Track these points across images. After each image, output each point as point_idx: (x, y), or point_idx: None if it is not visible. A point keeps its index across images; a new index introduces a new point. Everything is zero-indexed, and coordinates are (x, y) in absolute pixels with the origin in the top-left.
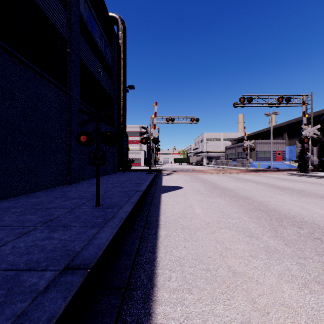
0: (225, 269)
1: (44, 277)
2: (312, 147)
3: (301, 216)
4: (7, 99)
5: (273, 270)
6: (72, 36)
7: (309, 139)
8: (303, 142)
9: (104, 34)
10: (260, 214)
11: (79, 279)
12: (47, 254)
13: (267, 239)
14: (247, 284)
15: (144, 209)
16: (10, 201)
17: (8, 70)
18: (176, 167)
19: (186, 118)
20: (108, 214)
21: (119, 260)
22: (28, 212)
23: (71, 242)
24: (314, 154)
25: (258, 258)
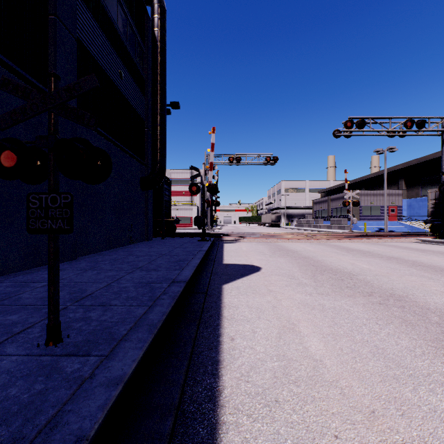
0: None
1: None
2: None
3: None
4: None
5: None
6: None
7: None
8: None
9: (129, 14)
10: None
11: None
12: None
13: None
14: None
15: (180, 342)
16: None
17: None
18: (243, 230)
19: (259, 156)
20: (50, 395)
21: None
22: None
23: None
24: None
25: None
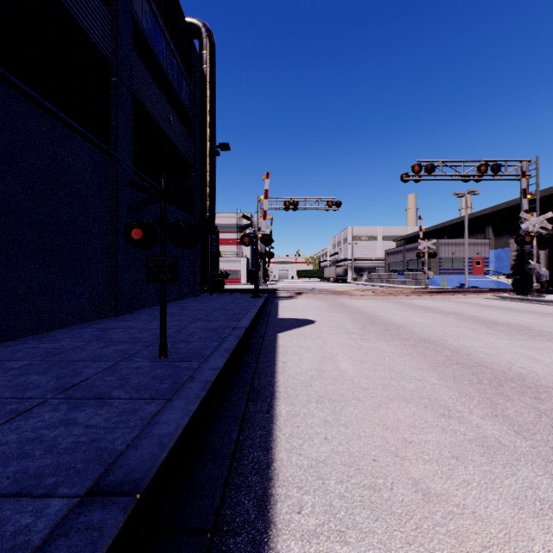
0: (408, 487)
1: (45, 513)
2: (537, 251)
3: (535, 375)
4: (0, 164)
5: (502, 488)
6: (120, 55)
7: (533, 238)
8: (523, 241)
9: (177, 53)
10: (459, 372)
11: (116, 519)
12: (59, 458)
13: (479, 421)
14: (455, 520)
15: (247, 362)
16: (6, 348)
17: (2, 111)
18: (301, 286)
19: (319, 200)
20: (181, 373)
21: (201, 468)
22: (34, 370)
23: (107, 431)
24: (541, 262)
25: (469, 462)
